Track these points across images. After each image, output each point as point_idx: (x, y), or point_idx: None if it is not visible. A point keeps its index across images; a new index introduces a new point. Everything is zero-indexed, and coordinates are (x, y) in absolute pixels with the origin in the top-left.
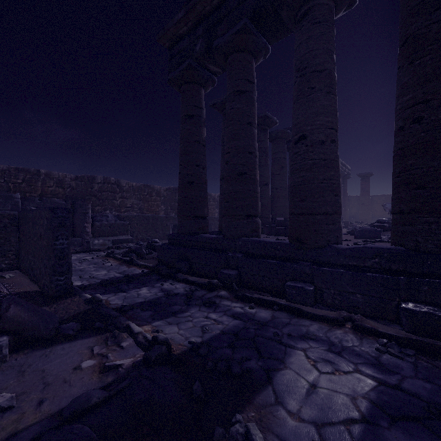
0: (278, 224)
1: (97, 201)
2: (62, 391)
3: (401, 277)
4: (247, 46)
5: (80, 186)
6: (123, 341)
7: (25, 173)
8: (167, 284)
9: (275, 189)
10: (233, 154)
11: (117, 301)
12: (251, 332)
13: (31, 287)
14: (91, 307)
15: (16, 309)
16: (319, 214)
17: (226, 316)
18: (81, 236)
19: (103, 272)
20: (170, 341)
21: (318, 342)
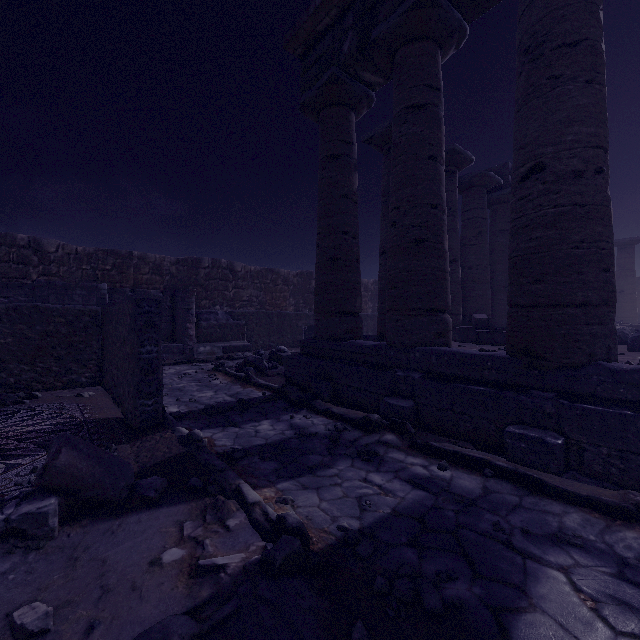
0: (476, 324)
1: (204, 293)
2: (126, 607)
3: None
4: (428, 29)
5: (183, 272)
6: (230, 517)
7: (115, 256)
8: (300, 418)
9: (467, 268)
10: (405, 210)
11: (225, 441)
12: (449, 517)
13: (112, 412)
14: (186, 450)
15: (69, 454)
16: (571, 306)
17: (399, 481)
18: (183, 340)
19: (208, 393)
20: (306, 522)
21: (591, 555)
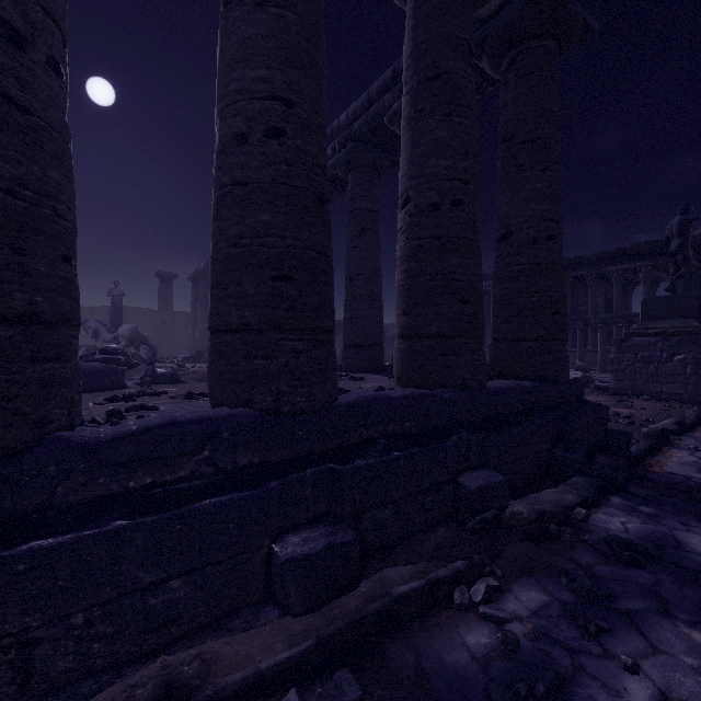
0: None
1: None
2: None
3: (271, 483)
4: None
5: None
6: None
7: None
8: None
9: None
10: None
11: None
12: None
13: None
14: None
15: None
16: None
17: None
18: None
19: None
20: None
21: None
